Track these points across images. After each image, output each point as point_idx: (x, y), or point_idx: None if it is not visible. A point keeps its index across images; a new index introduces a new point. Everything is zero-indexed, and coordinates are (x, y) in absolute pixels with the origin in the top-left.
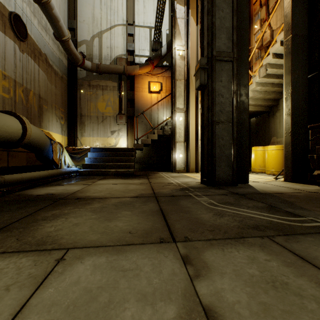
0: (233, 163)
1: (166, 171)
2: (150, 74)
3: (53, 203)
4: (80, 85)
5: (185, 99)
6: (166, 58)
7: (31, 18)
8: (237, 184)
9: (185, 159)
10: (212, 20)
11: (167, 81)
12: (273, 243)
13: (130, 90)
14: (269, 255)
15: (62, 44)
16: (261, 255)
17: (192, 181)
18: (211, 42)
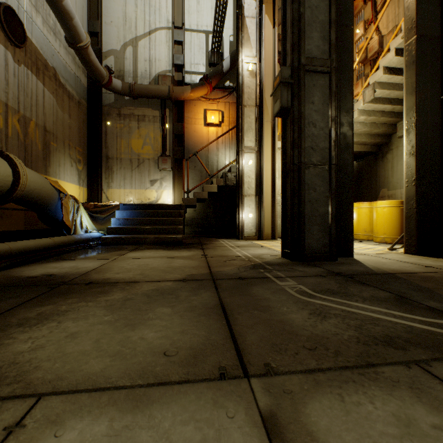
0: (330, 226)
1: (230, 237)
2: (207, 98)
3: (47, 291)
4: (106, 115)
5: (256, 134)
6: (230, 76)
7: (32, 14)
8: (337, 259)
9: (257, 220)
10: (300, 10)
11: (231, 109)
12: (433, 379)
13: (178, 122)
14: (437, 412)
15: (78, 53)
16: (420, 412)
17: (268, 254)
18: (297, 44)
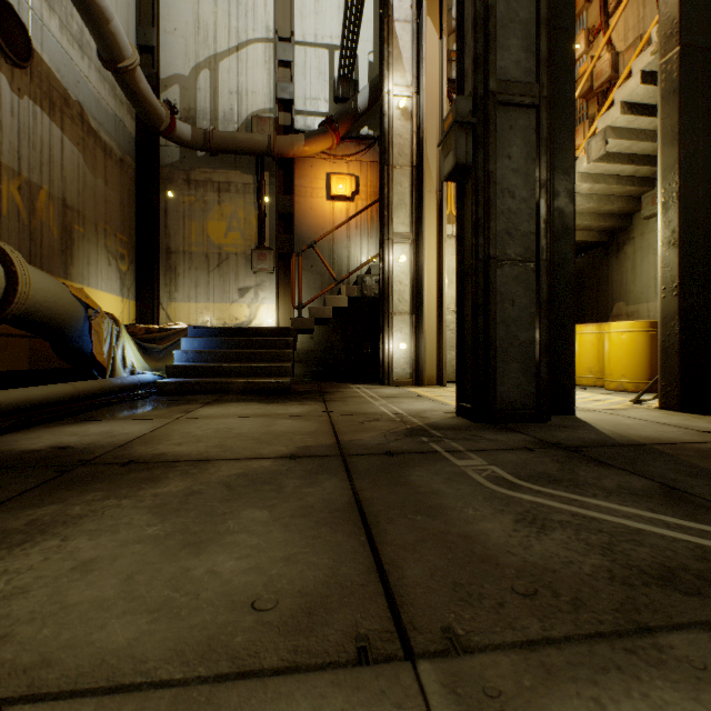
0: (539, 364)
1: (369, 382)
2: (331, 155)
3: (53, 478)
4: (167, 181)
5: (412, 213)
6: (368, 120)
7: (43, 14)
8: (549, 418)
9: (414, 354)
10: (487, 2)
11: (371, 173)
12: None
13: (284, 194)
14: None
15: (119, 79)
16: None
17: (433, 409)
18: (483, 58)
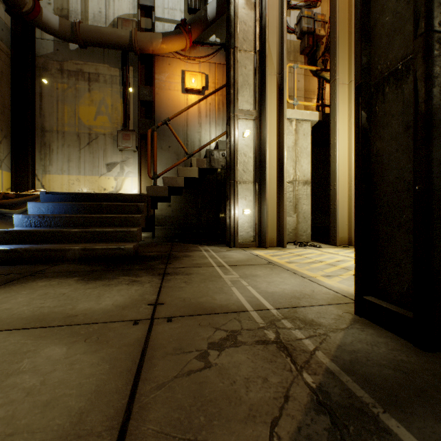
0: None
1: (216, 243)
2: (185, 56)
3: None
4: (42, 69)
5: (256, 92)
6: (216, 29)
7: None
8: None
9: (257, 218)
10: None
11: (218, 73)
12: None
13: (146, 85)
14: None
15: None
16: None
17: (306, 294)
18: None
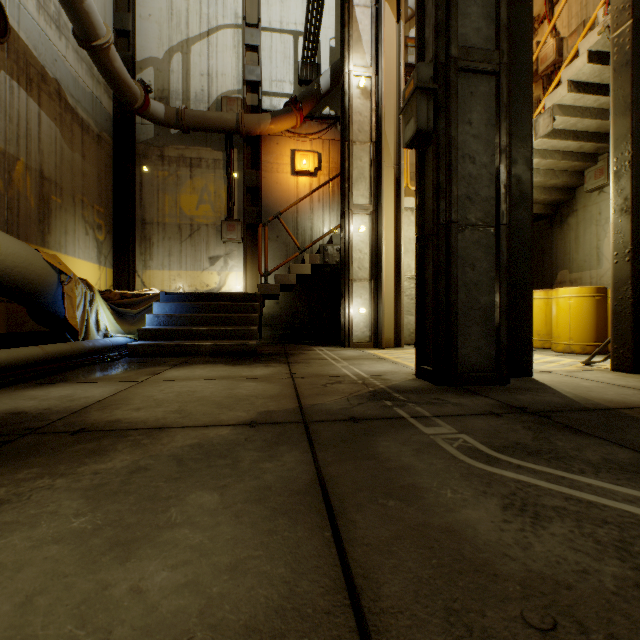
0: (499, 327)
1: (330, 344)
2: (295, 134)
3: None
4: (142, 157)
5: (372, 186)
6: (330, 101)
7: None
8: (509, 380)
9: (373, 318)
10: None
11: (332, 150)
12: None
13: (252, 169)
14: None
15: (93, 57)
16: None
17: (393, 371)
18: (444, 25)
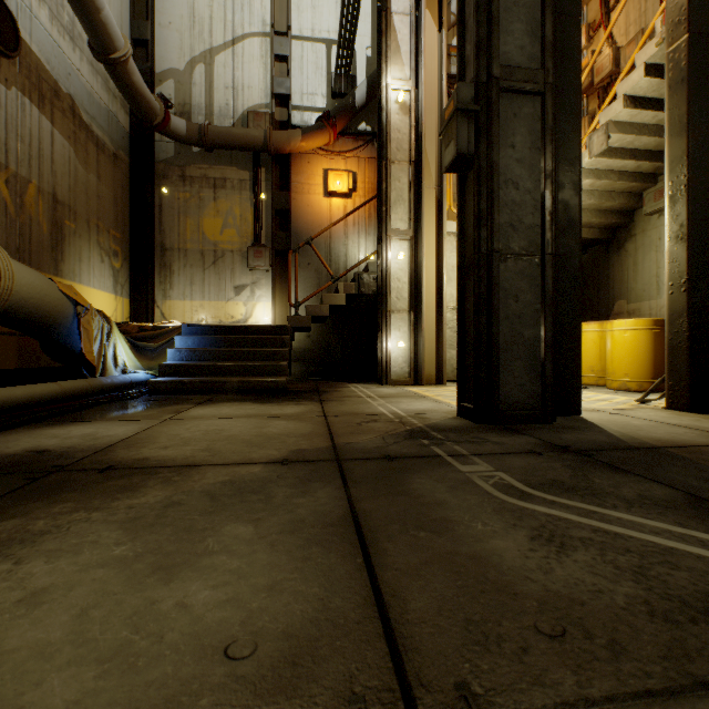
0: (544, 362)
1: (366, 381)
2: (328, 151)
3: (22, 486)
4: (162, 177)
5: (411, 209)
6: (366, 115)
7: (32, 3)
8: (555, 419)
9: (412, 352)
10: None
11: (369, 169)
12: None
13: (281, 190)
14: None
15: (110, 71)
16: None
17: (433, 410)
18: (486, 43)
